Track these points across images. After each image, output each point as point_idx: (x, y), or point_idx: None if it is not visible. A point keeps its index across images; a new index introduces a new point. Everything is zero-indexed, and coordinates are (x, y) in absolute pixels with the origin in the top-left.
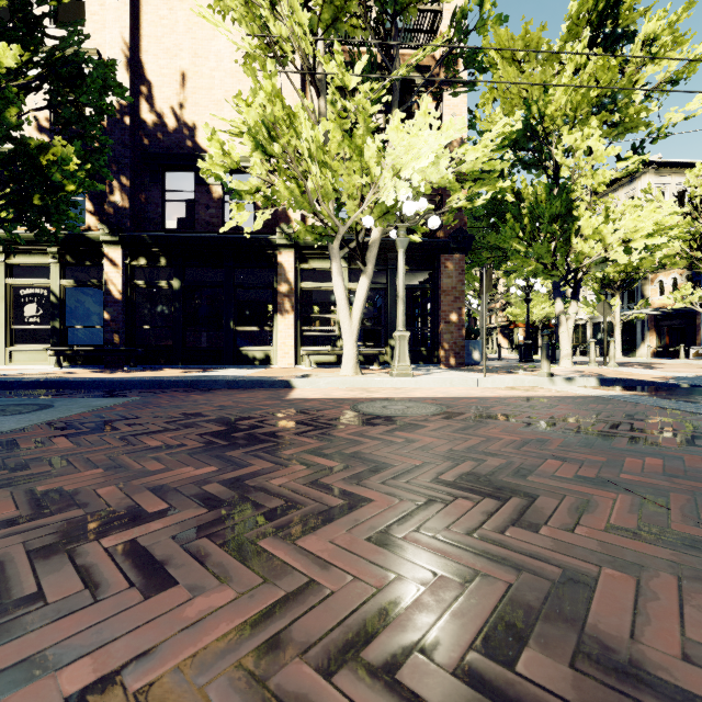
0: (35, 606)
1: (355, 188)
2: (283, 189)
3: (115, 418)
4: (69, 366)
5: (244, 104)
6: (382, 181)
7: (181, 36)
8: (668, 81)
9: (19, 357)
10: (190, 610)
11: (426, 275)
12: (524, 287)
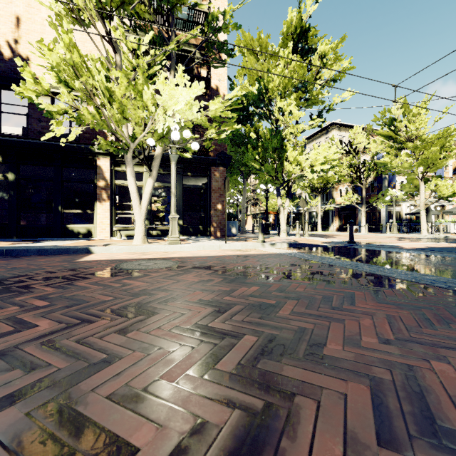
0: None
1: (140, 118)
2: (87, 113)
3: None
4: None
5: (46, 48)
6: (156, 116)
7: None
8: (331, 80)
9: None
10: None
11: (206, 180)
12: (265, 190)
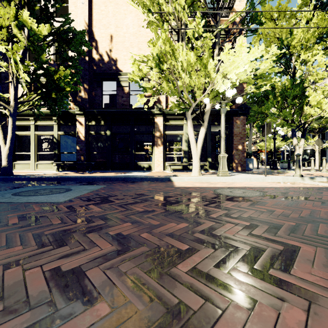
0: (187, 312)
1: (201, 84)
2: (165, 86)
3: (106, 195)
4: (62, 171)
5: (152, 45)
6: (216, 80)
7: (110, 18)
8: None
9: (40, 166)
10: (289, 322)
11: None
12: (273, 132)
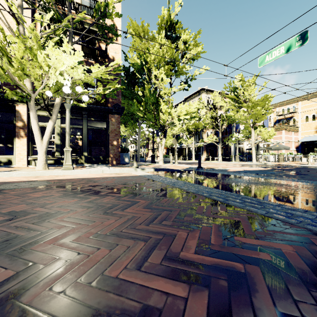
0: None
1: (38, 75)
2: None
3: None
4: None
5: None
6: (50, 74)
7: None
8: (191, 59)
9: None
10: None
11: None
12: (152, 132)
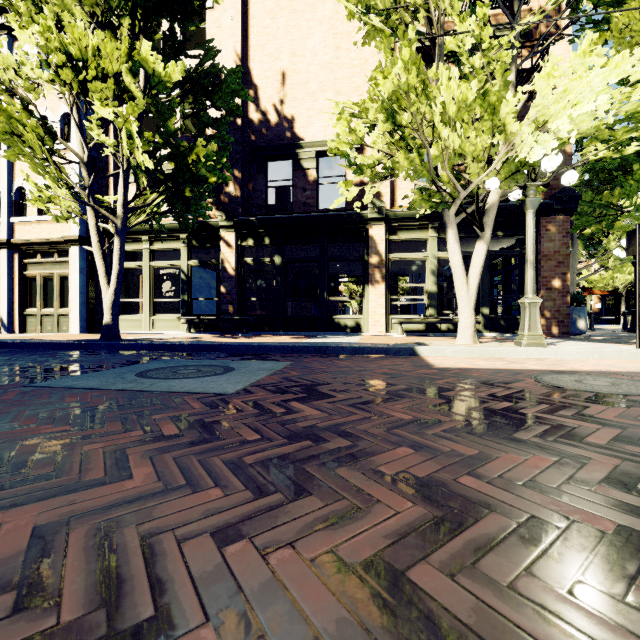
0: None
1: (482, 149)
2: (403, 159)
3: (307, 383)
4: (195, 332)
5: (381, 77)
6: (518, 137)
7: (281, 40)
8: None
9: (159, 324)
10: None
11: (512, 241)
12: None
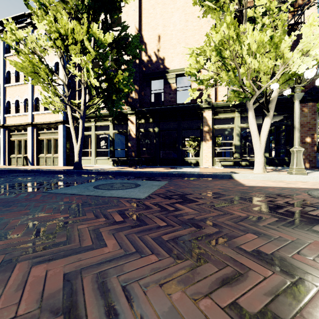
0: None
1: (269, 68)
2: (224, 75)
3: (180, 193)
4: (116, 166)
5: (214, 32)
6: (291, 60)
7: (158, 19)
8: None
9: (99, 161)
10: None
11: (280, 117)
12: None
